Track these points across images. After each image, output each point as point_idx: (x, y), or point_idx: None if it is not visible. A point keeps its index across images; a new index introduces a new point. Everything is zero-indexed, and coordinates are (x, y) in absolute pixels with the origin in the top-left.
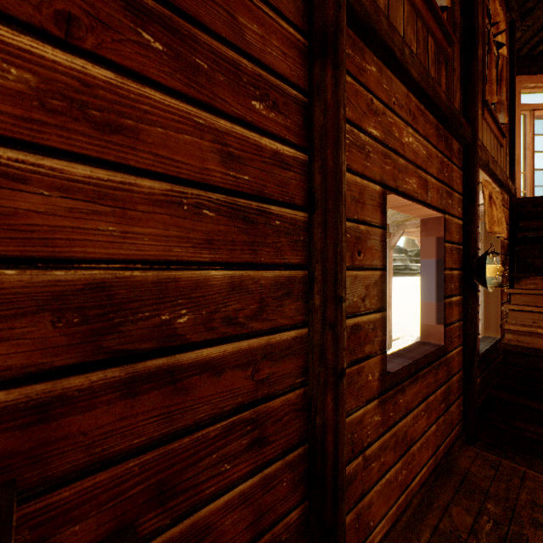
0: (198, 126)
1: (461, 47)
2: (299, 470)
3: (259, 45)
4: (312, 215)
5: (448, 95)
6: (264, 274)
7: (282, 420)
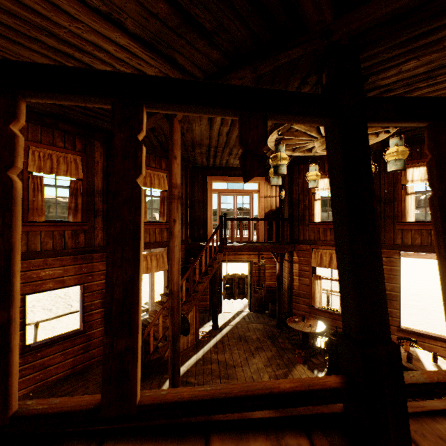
0: None
1: (104, 216)
2: None
3: None
4: None
5: (88, 241)
6: None
7: None
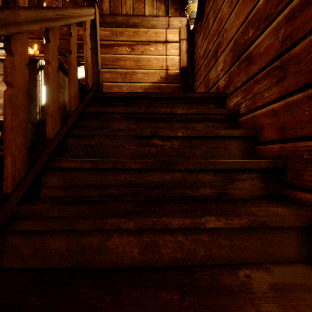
0: None
1: None
2: None
3: None
4: None
5: None
6: None
7: (304, 60)
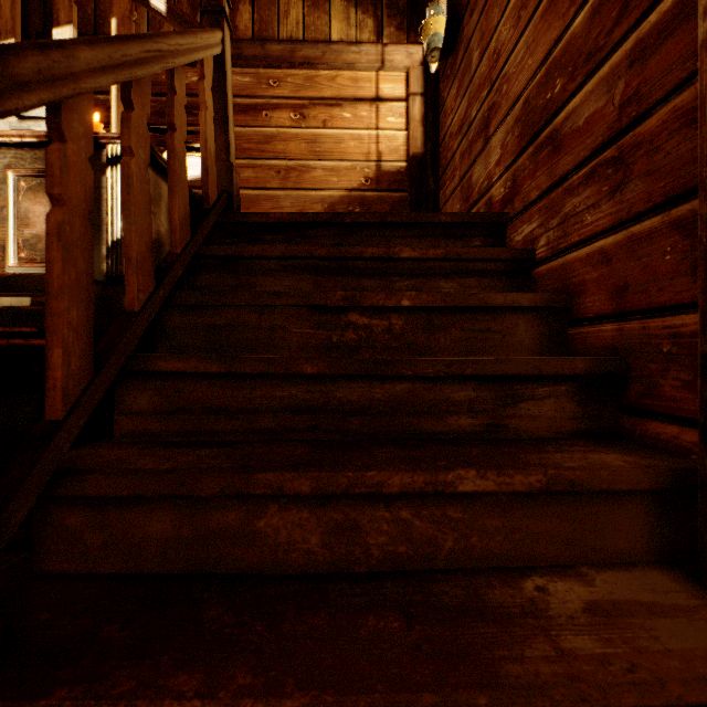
0: None
1: None
2: None
3: None
4: None
5: None
6: None
7: (663, 148)
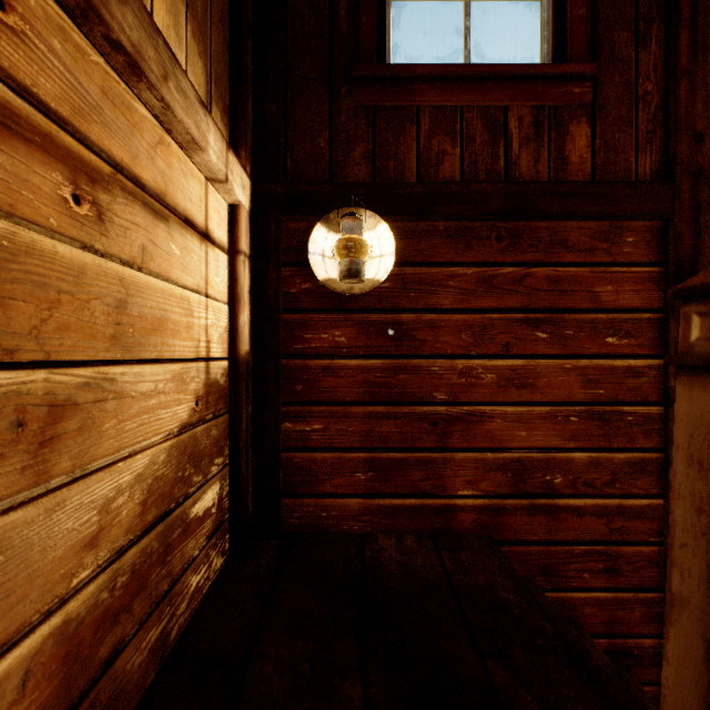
0: (567, 369)
1: None
2: (653, 610)
3: (612, 298)
4: (667, 409)
5: None
6: (616, 455)
7: (634, 564)
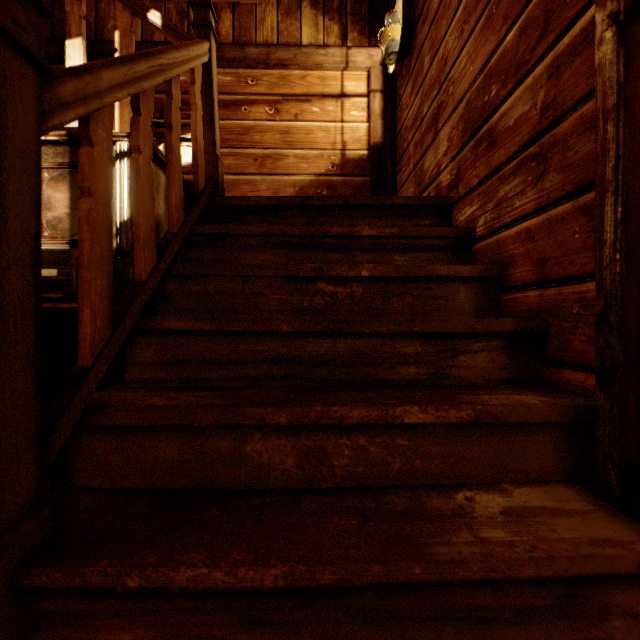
0: None
1: None
2: None
3: None
4: None
5: None
6: None
7: (573, 147)
